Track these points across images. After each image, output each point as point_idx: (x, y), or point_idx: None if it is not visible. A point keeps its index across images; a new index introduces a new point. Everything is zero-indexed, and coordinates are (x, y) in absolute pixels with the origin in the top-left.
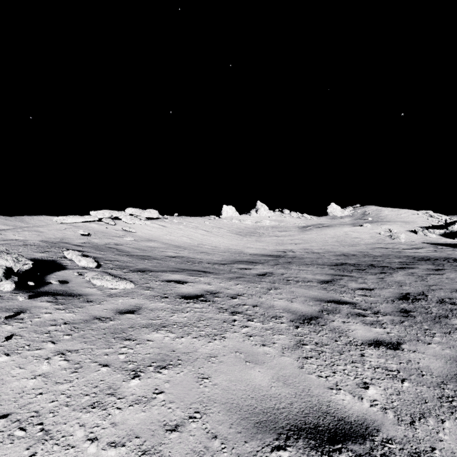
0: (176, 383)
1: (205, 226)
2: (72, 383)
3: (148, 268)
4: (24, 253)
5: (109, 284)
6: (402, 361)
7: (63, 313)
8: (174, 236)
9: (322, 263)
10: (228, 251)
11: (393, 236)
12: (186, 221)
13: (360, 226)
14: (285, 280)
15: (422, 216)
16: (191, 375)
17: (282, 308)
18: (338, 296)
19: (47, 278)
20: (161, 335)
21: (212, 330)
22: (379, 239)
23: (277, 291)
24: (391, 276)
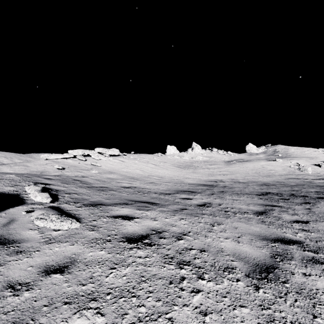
0: None
1: (154, 161)
2: None
3: (101, 201)
4: None
5: (52, 225)
6: None
7: None
8: (130, 169)
9: (250, 193)
10: (171, 181)
11: (302, 169)
12: (139, 157)
13: (273, 160)
14: (224, 212)
15: (322, 152)
16: None
17: (231, 252)
18: (280, 232)
19: None
20: (85, 321)
21: (155, 302)
22: (290, 171)
23: (220, 227)
24: (317, 207)
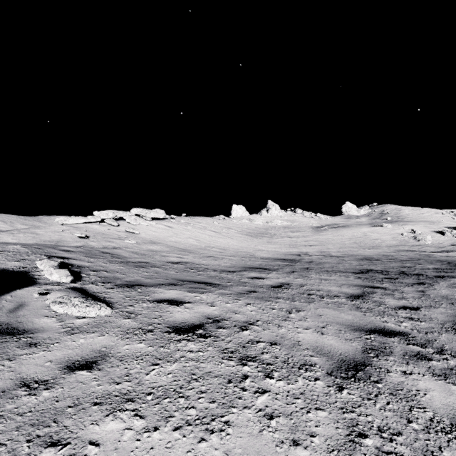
0: None
1: (213, 227)
2: None
3: (139, 281)
4: None
5: (75, 311)
6: None
7: None
8: (180, 238)
9: (344, 270)
10: (237, 255)
11: (418, 238)
12: (194, 221)
13: (379, 226)
14: (307, 295)
15: (447, 215)
16: None
17: (311, 346)
18: (379, 321)
19: None
20: (120, 424)
21: (209, 404)
22: (402, 241)
23: (300, 315)
24: (433, 289)
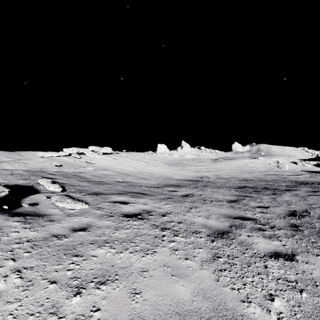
0: (112, 299)
1: (145, 159)
2: (21, 301)
3: (101, 192)
4: (10, 180)
5: (69, 206)
6: (298, 272)
7: (28, 231)
8: (122, 166)
9: (229, 186)
10: (161, 177)
11: (280, 166)
12: (131, 155)
13: (255, 158)
14: (203, 200)
15: (300, 151)
16: (125, 291)
17: (200, 224)
18: (242, 213)
19: (22, 201)
20: (104, 250)
21: (145, 245)
22: (270, 168)
23: (196, 210)
24: (281, 197)
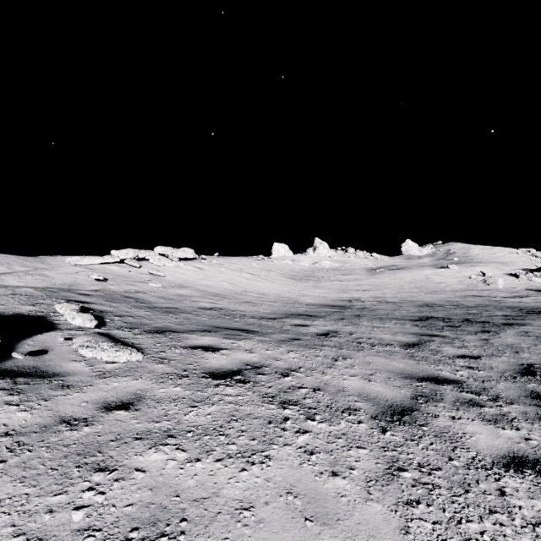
0: None
1: (251, 268)
2: None
3: (170, 327)
4: (8, 305)
5: (105, 355)
6: None
7: (12, 411)
8: (212, 281)
9: (401, 317)
10: (279, 300)
11: (488, 281)
12: (228, 261)
13: (444, 267)
14: (356, 343)
15: (522, 255)
16: None
17: (356, 392)
18: (433, 370)
19: (18, 346)
20: (163, 456)
21: (249, 441)
22: (470, 285)
23: (347, 362)
24: (498, 337)
